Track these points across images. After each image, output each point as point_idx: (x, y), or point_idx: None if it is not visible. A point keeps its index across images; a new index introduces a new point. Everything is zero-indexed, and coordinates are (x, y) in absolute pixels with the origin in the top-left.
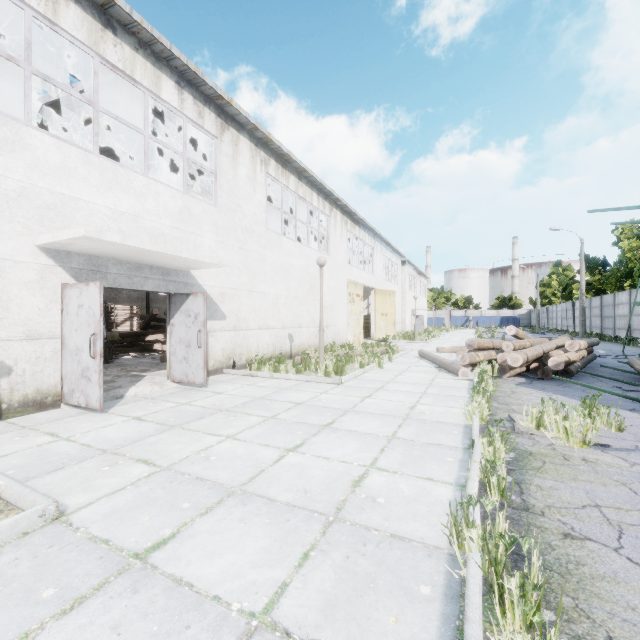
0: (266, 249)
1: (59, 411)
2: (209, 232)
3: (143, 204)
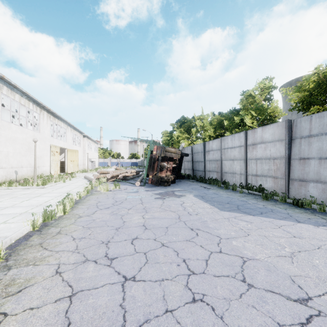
0: (1, 129)
1: None
2: None
3: None
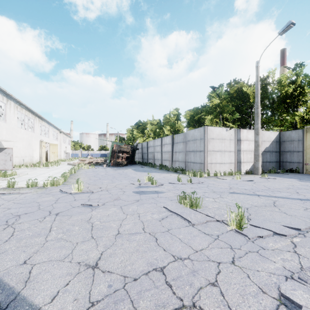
0: (17, 133)
1: None
2: (5, 130)
3: None
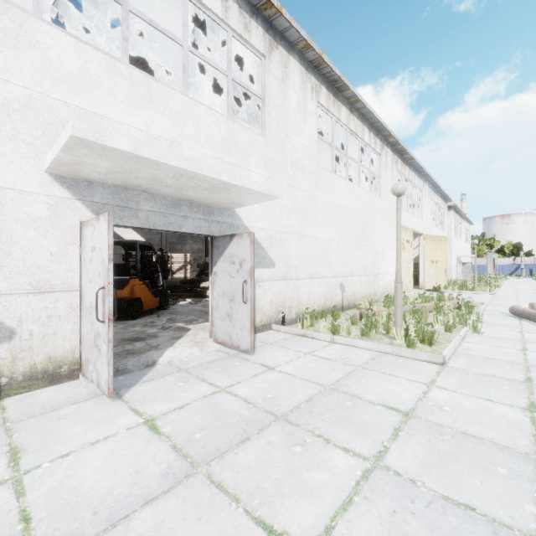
0: (317, 188)
1: (72, 386)
2: (256, 165)
3: (181, 128)
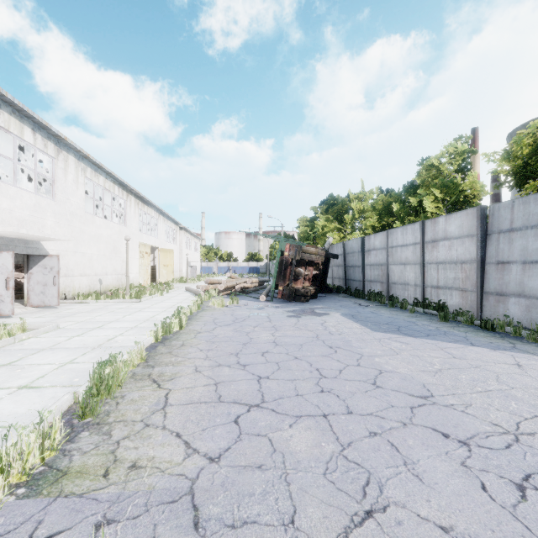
0: (85, 225)
1: None
2: (51, 217)
3: (14, 203)
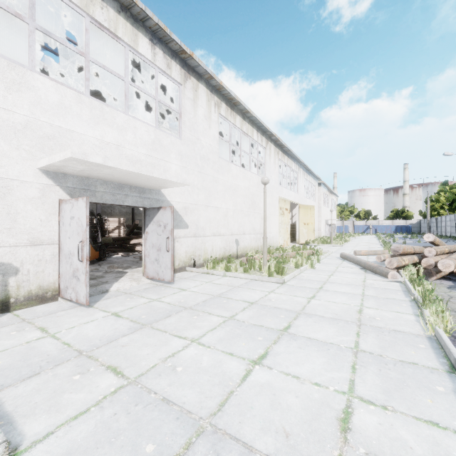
0: (218, 173)
1: (56, 304)
2: (175, 159)
3: (124, 136)
